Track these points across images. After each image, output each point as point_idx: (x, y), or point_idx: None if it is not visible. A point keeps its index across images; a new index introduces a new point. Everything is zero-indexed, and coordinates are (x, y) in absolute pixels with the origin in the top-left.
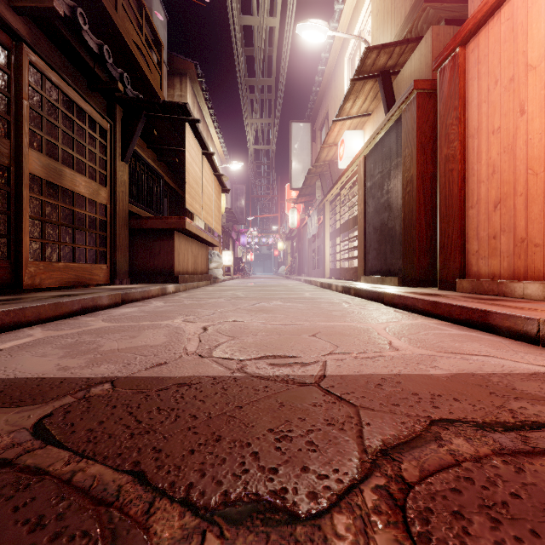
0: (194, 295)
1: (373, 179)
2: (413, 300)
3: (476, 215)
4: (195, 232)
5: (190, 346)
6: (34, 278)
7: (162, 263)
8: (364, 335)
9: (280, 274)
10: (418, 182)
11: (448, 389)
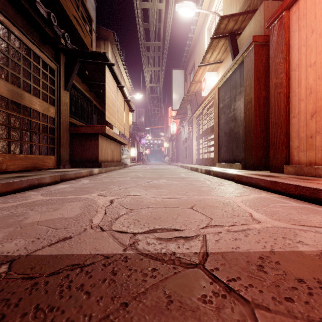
0: (110, 175)
1: (224, 102)
2: (256, 179)
3: (297, 122)
4: (112, 136)
5: (96, 218)
6: (2, 164)
7: (91, 155)
8: (229, 207)
9: (165, 162)
10: (255, 102)
11: None
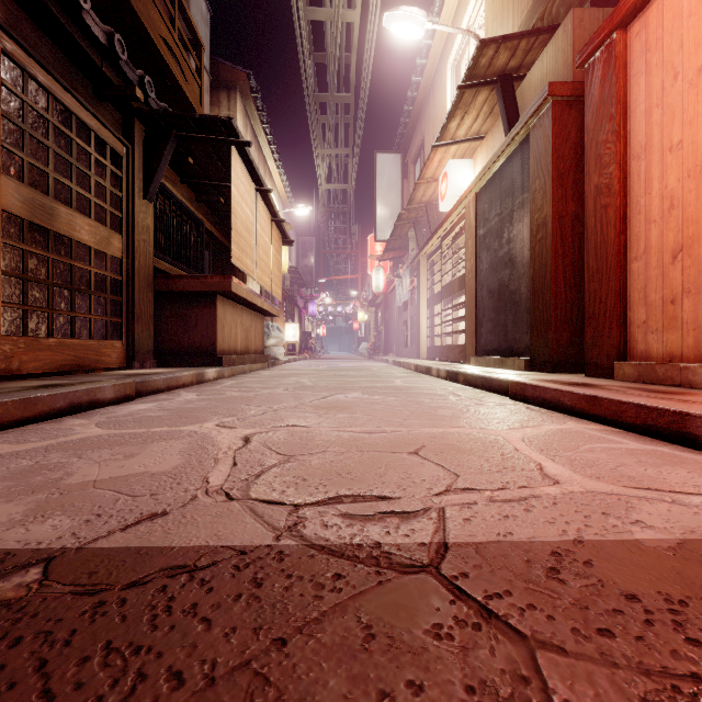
0: (242, 384)
1: (488, 224)
2: (556, 392)
3: (643, 270)
4: (245, 297)
5: (215, 474)
6: (10, 360)
7: (200, 339)
8: (495, 451)
9: (361, 353)
10: (554, 226)
11: (691, 583)
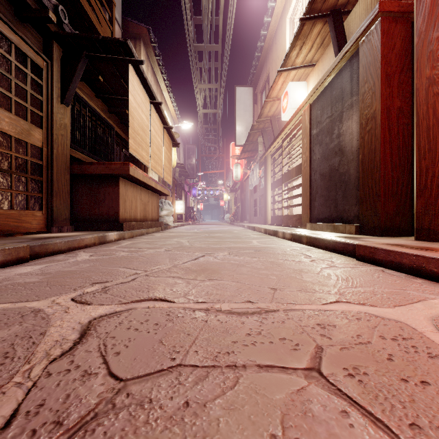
0: (135, 244)
1: (320, 125)
2: (416, 258)
3: None
4: (142, 180)
5: None
6: None
7: (106, 210)
8: (433, 365)
9: (225, 221)
10: (383, 118)
11: None
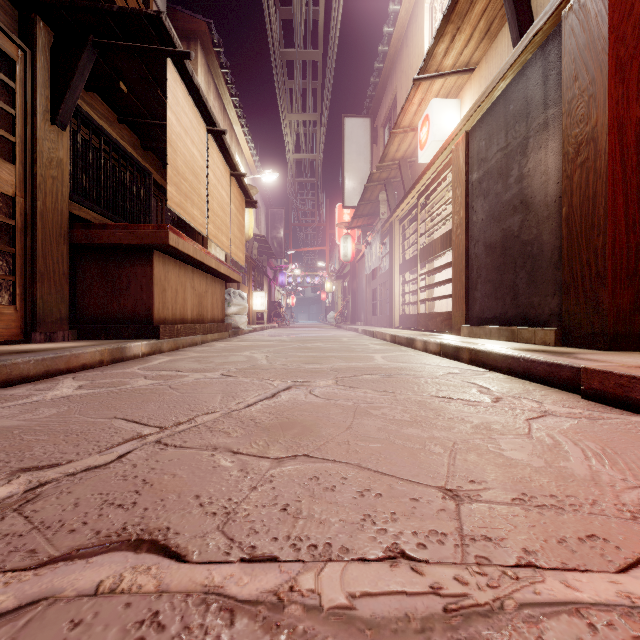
0: (174, 362)
1: (485, 165)
2: None
3: None
4: (192, 255)
5: None
6: None
7: (132, 304)
8: None
9: (328, 322)
10: (611, 138)
11: None
